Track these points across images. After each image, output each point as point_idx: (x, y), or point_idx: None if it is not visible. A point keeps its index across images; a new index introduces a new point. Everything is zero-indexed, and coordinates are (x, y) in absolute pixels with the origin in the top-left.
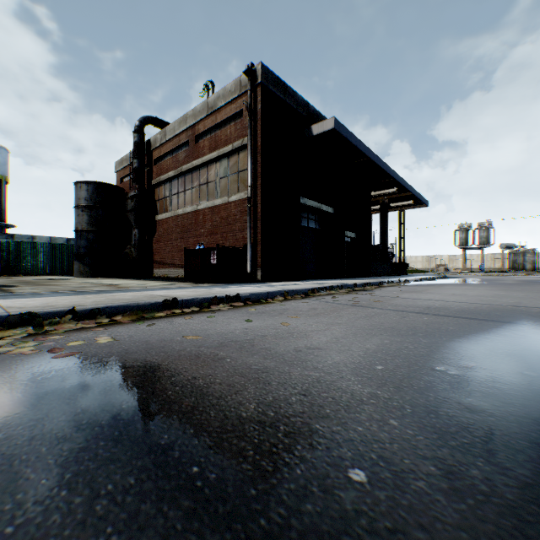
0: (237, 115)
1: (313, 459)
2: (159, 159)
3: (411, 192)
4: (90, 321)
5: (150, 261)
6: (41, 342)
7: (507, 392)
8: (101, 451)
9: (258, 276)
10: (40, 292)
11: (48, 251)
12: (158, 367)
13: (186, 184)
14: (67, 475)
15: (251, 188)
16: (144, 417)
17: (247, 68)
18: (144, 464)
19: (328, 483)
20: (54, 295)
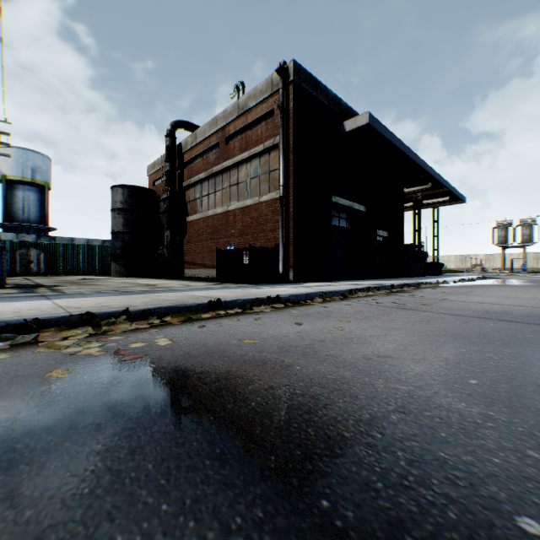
0: (268, 114)
1: (460, 499)
2: (189, 161)
3: (447, 188)
4: (142, 322)
5: (181, 262)
6: (104, 342)
7: None
8: (211, 473)
9: (290, 276)
10: (87, 292)
11: (86, 253)
12: (228, 373)
13: (217, 185)
14: (185, 501)
15: (283, 188)
16: (239, 432)
17: (279, 67)
18: (264, 492)
19: (498, 534)
20: (102, 295)
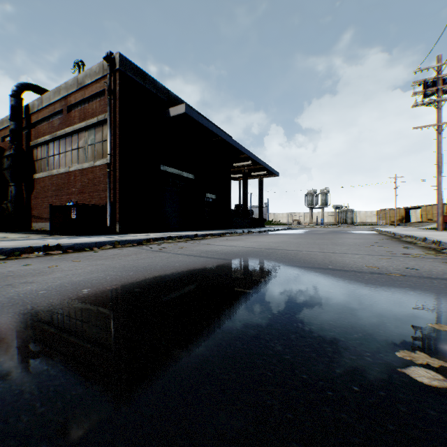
0: (102, 93)
1: None
2: (38, 123)
3: (262, 165)
4: None
5: (30, 216)
6: None
7: (88, 301)
8: None
9: (117, 229)
10: None
11: None
12: None
13: (61, 148)
14: None
15: (110, 156)
16: None
17: (106, 55)
18: None
19: None
20: None
